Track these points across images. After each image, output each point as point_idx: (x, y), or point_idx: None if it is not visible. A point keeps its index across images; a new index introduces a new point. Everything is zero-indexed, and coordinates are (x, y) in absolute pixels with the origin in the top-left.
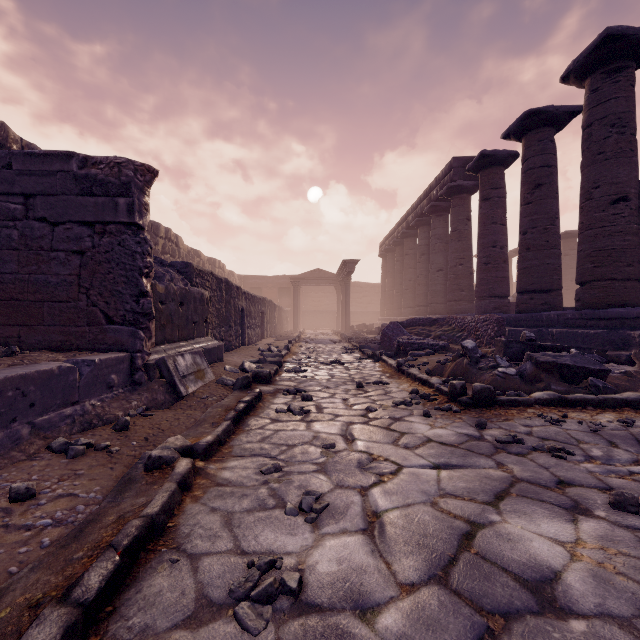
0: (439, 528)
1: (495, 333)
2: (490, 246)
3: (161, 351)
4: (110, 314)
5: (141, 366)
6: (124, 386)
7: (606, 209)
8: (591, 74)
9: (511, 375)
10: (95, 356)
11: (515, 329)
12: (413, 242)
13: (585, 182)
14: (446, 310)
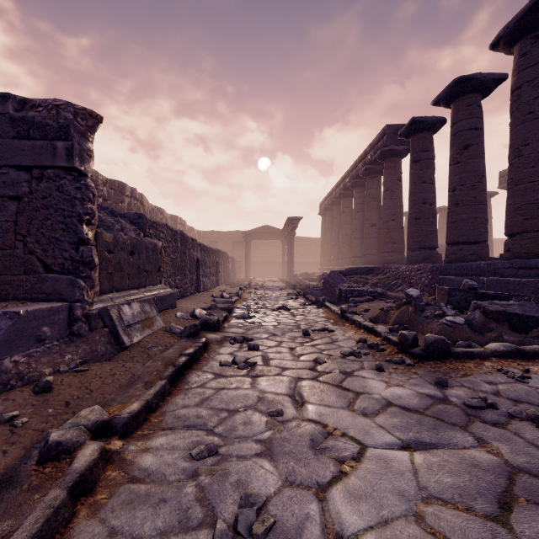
0: None
1: (429, 281)
2: (420, 203)
3: (107, 300)
4: (48, 262)
5: (81, 316)
6: (60, 338)
7: (536, 165)
8: (520, 39)
9: (460, 324)
10: (24, 307)
11: (446, 277)
12: (349, 201)
13: (514, 140)
14: (379, 260)
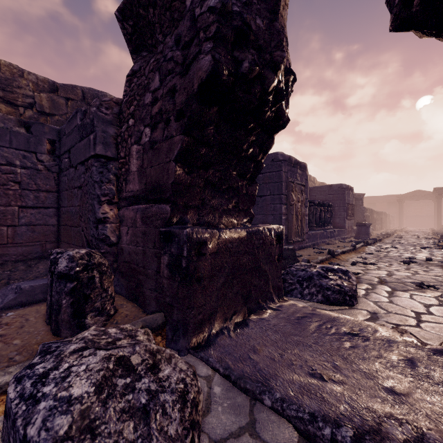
0: (415, 241)
1: None
2: None
3: None
4: (358, 220)
5: None
6: None
7: None
8: None
9: None
10: None
11: None
12: None
13: None
14: None
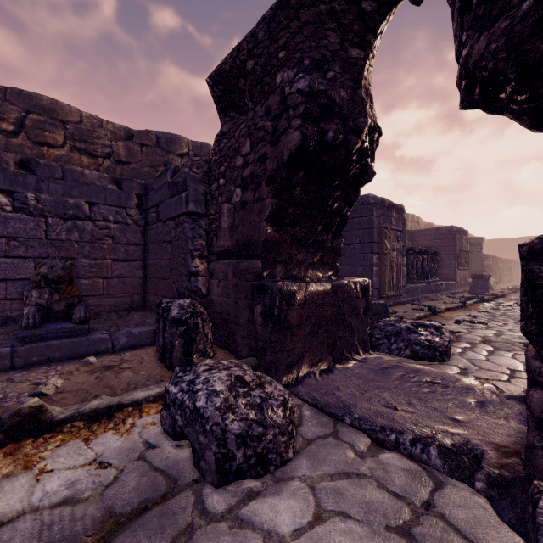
0: None
1: None
2: None
3: None
4: (475, 271)
5: None
6: None
7: None
8: None
9: None
10: None
11: None
12: None
13: None
14: None
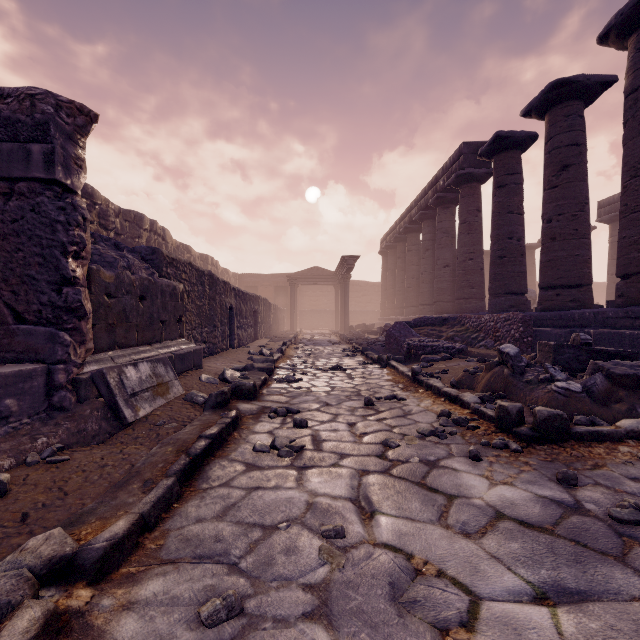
0: None
1: (520, 334)
2: (506, 238)
3: (106, 359)
4: (19, 309)
5: (66, 382)
6: (34, 413)
7: None
8: (637, 29)
9: (577, 392)
10: None
11: (540, 329)
12: (416, 237)
13: (630, 156)
14: (453, 309)
